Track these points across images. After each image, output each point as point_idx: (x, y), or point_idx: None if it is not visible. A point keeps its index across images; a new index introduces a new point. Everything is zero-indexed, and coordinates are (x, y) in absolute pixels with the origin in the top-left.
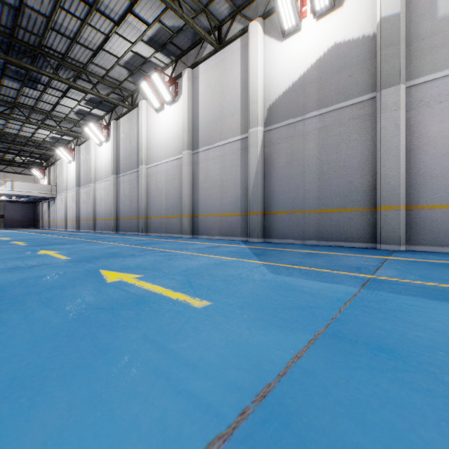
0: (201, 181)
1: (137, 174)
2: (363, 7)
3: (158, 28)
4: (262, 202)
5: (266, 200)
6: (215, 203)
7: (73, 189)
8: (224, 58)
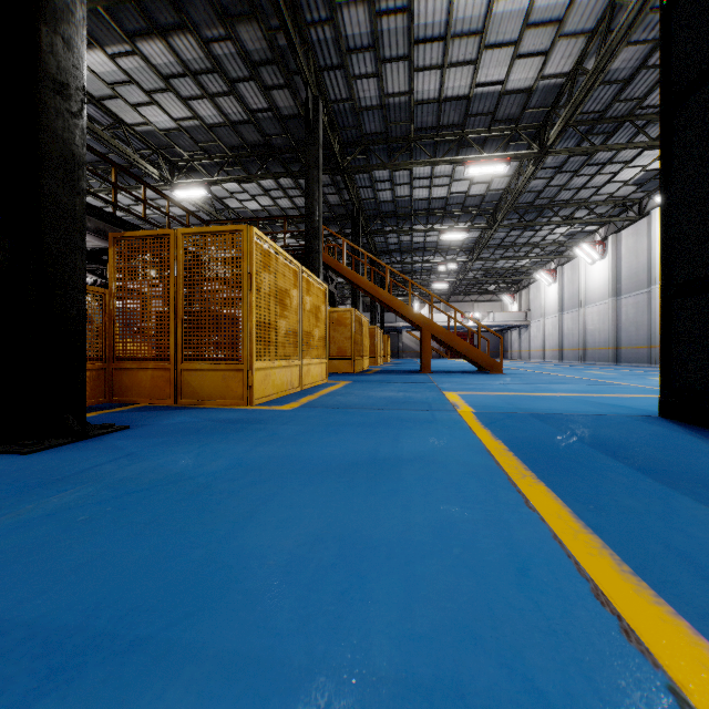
0: None
1: (646, 295)
2: None
3: None
4: None
5: None
6: None
7: (553, 315)
8: None
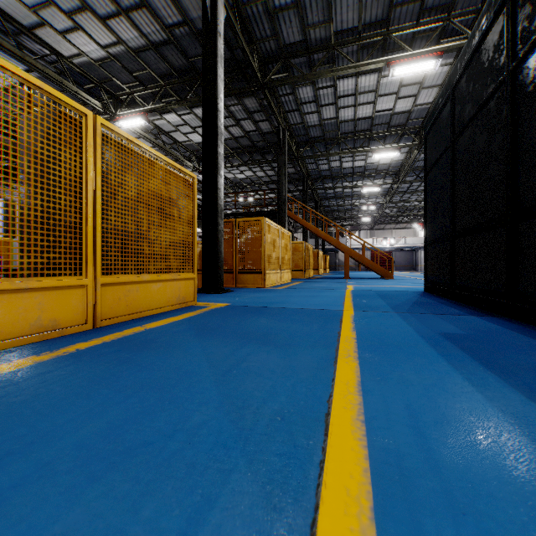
0: None
1: None
2: None
3: None
4: None
5: None
6: None
7: None
8: None
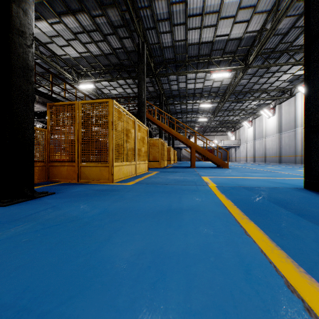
0: None
1: (293, 132)
2: None
3: None
4: None
5: None
6: None
7: (250, 141)
8: None
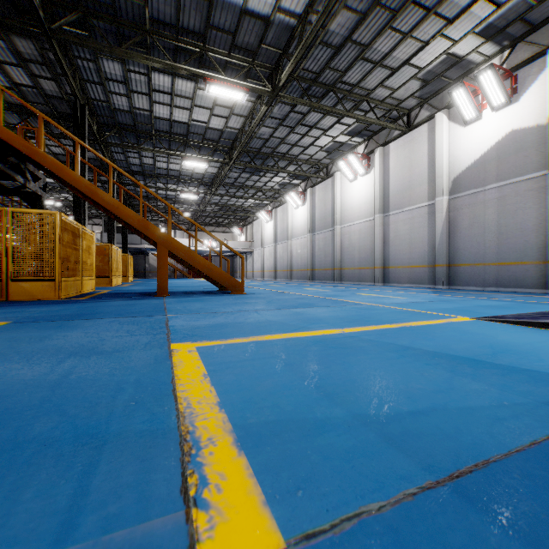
0: (391, 239)
1: (331, 232)
2: (536, 102)
3: (356, 125)
4: (447, 256)
5: (450, 255)
6: (404, 257)
7: (270, 245)
8: (413, 139)
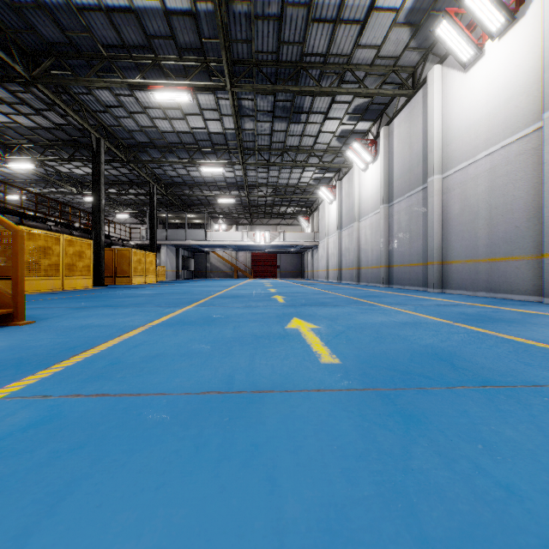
0: None
1: (422, 194)
2: None
3: None
4: None
5: None
6: None
7: (334, 233)
8: None
